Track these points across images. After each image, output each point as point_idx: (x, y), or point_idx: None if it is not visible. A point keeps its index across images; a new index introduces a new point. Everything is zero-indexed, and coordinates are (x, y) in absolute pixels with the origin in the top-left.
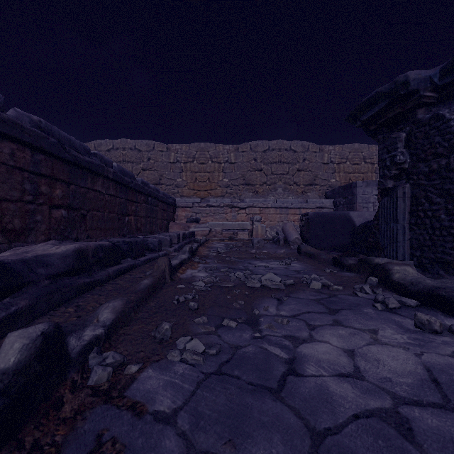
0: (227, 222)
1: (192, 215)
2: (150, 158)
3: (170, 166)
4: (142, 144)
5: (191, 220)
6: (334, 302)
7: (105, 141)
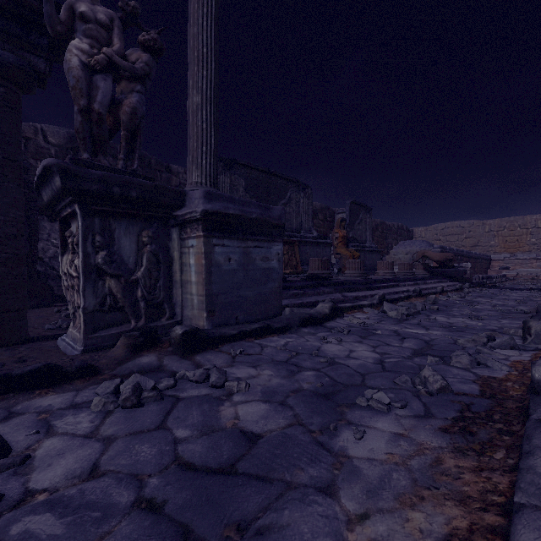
0: (530, 269)
1: (503, 265)
2: (470, 231)
3: (485, 234)
4: (465, 223)
5: (503, 268)
6: (538, 285)
7: (440, 224)
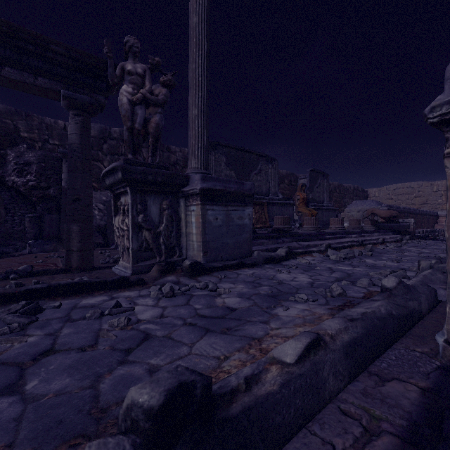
0: None
1: None
2: (419, 191)
3: (433, 193)
4: (414, 184)
5: None
6: None
7: (392, 185)
